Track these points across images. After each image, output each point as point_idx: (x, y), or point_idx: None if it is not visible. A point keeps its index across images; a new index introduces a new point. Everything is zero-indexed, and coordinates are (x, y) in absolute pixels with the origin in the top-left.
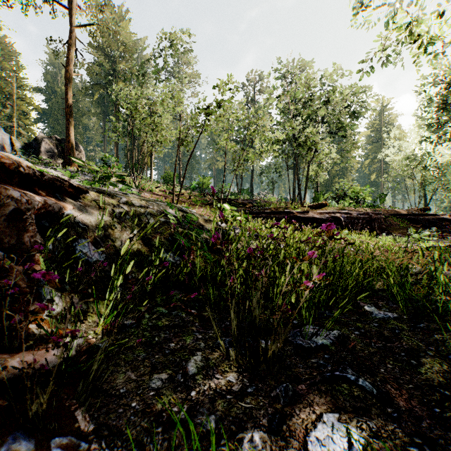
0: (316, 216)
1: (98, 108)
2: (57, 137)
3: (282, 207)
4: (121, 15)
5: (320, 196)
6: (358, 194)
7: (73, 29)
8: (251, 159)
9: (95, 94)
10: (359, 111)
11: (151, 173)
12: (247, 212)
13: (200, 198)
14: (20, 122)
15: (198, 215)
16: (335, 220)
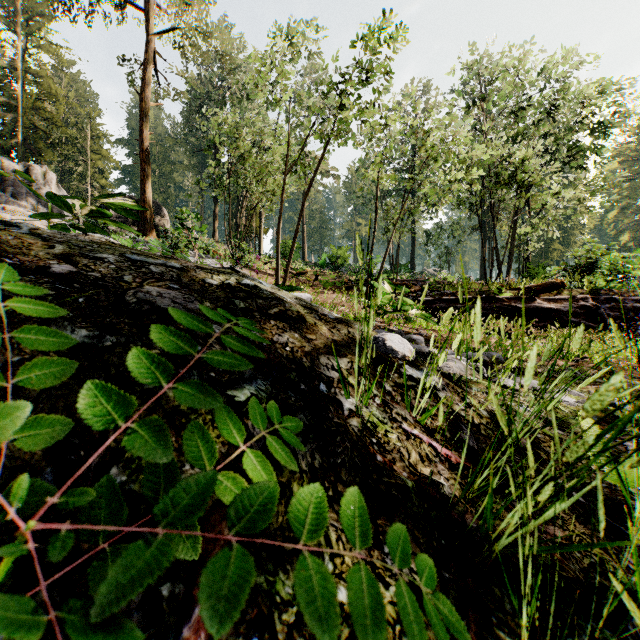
0: (548, 306)
1: (193, 158)
2: (133, 197)
3: (476, 290)
4: (221, 21)
5: (538, 272)
6: (617, 265)
7: (151, 38)
8: (417, 212)
9: (189, 140)
10: (610, 121)
11: (259, 244)
12: (413, 300)
13: (332, 279)
14: (95, 184)
15: (304, 305)
16: (587, 314)
